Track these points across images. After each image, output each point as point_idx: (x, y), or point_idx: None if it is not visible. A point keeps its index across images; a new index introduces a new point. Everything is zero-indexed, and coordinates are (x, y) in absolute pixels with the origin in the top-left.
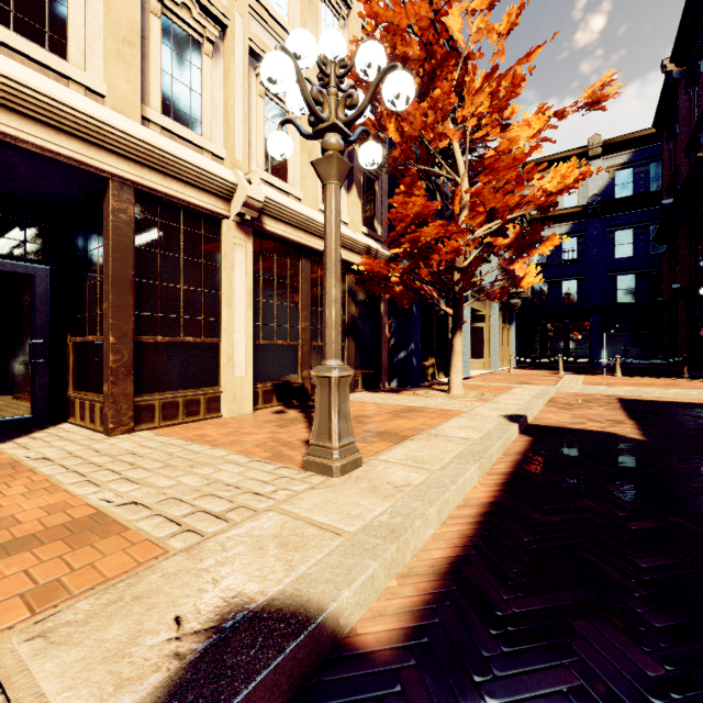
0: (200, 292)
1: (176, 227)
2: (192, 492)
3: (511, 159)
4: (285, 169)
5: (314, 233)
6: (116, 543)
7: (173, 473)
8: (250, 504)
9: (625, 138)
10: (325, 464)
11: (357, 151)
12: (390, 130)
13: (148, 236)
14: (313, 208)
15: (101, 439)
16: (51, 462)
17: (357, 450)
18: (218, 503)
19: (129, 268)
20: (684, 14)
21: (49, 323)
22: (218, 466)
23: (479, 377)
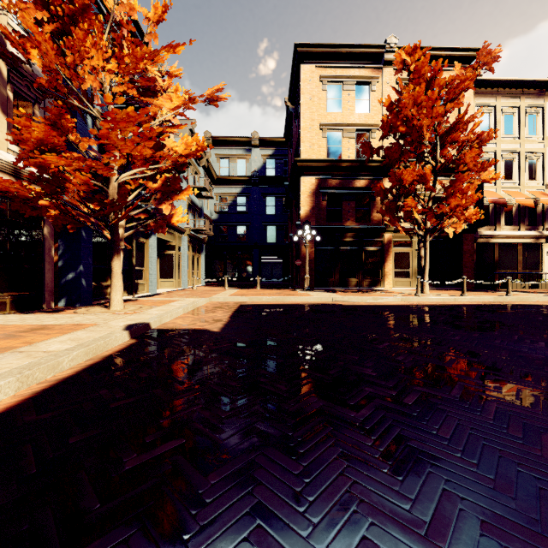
0: None
1: None
2: None
3: (125, 115)
4: None
5: None
6: None
7: None
8: None
9: (271, 140)
10: None
11: (0, 63)
12: (33, 55)
13: None
14: None
15: None
16: None
17: None
18: None
19: None
20: (292, 75)
21: None
22: None
23: (167, 293)
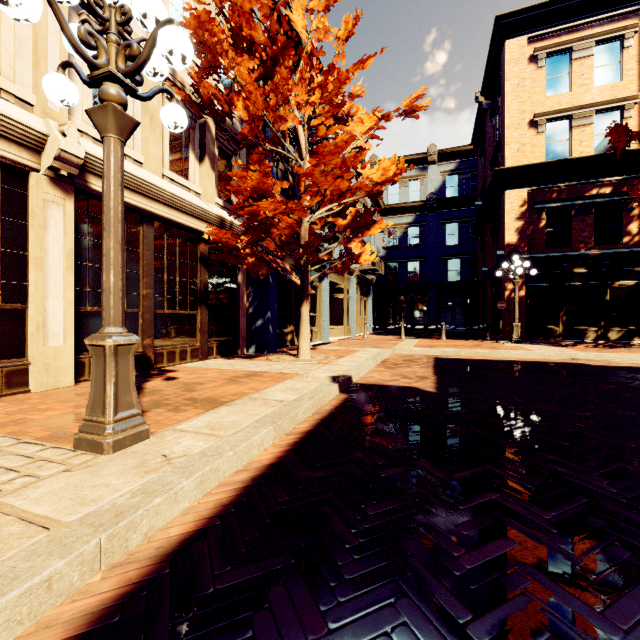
0: None
1: None
2: None
3: (333, 147)
4: None
5: (157, 199)
6: None
7: None
8: None
9: (453, 151)
10: (96, 440)
11: (210, 123)
12: (239, 107)
13: None
14: (156, 173)
15: None
16: None
17: (143, 422)
18: None
19: None
20: (489, 59)
21: None
22: None
23: (338, 342)
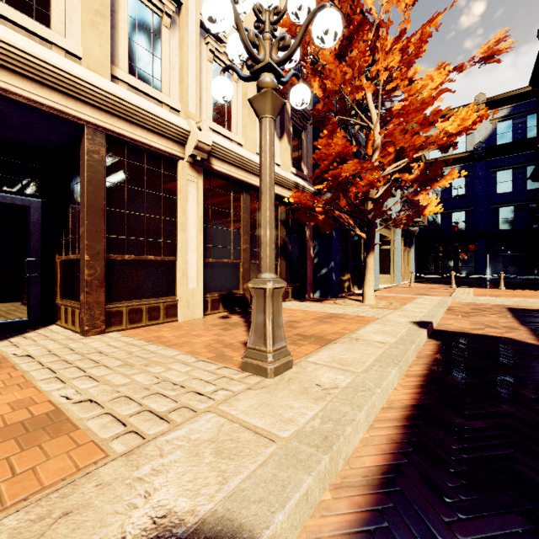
0: (160, 219)
1: (140, 166)
2: (142, 391)
3: (420, 103)
4: (229, 121)
5: (253, 172)
6: (65, 443)
7: (129, 372)
8: (192, 404)
9: (505, 96)
10: (261, 366)
11: (288, 106)
12: (315, 87)
13: (117, 173)
14: (252, 152)
15: (78, 339)
16: (31, 359)
17: (289, 354)
18: (163, 402)
19: (101, 199)
20: None
21: (41, 245)
22: (168, 365)
23: (385, 289)
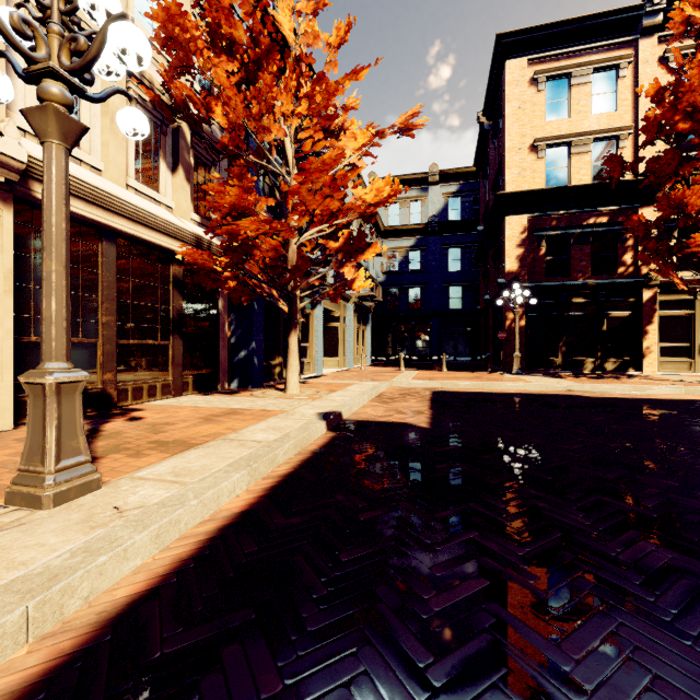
0: None
1: None
2: None
3: (321, 163)
4: None
5: (119, 212)
6: None
7: None
8: None
9: (455, 172)
10: (33, 494)
11: (185, 129)
12: (217, 113)
13: None
14: (119, 183)
15: None
16: None
17: (93, 471)
18: None
19: None
20: (490, 79)
21: None
22: None
23: (333, 374)
